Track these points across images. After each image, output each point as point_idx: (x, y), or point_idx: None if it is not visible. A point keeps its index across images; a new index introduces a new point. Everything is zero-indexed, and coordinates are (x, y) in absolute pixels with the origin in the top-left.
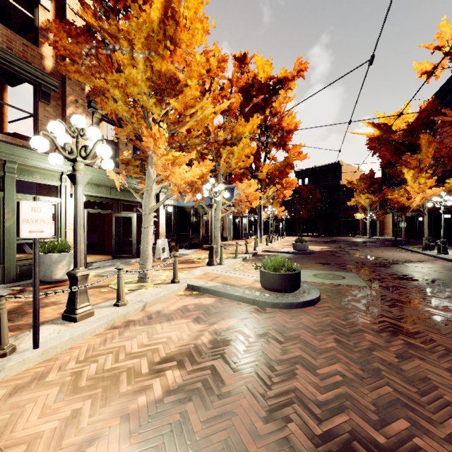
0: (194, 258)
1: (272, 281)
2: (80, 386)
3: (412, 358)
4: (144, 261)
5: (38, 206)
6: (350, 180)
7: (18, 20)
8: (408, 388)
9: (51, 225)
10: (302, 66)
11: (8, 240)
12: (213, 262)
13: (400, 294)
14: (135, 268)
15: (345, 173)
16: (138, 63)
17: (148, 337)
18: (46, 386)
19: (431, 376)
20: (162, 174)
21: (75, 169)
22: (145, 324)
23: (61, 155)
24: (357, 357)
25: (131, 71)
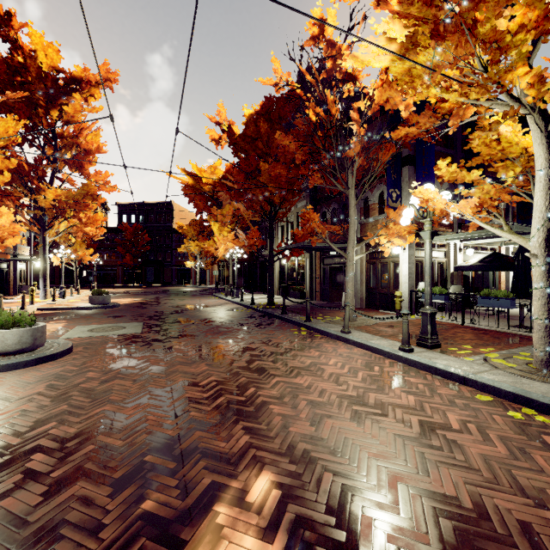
0: None
1: None
2: None
3: (115, 380)
4: None
5: None
6: (181, 224)
7: None
8: (85, 401)
9: None
10: (111, 75)
11: None
12: None
13: (164, 335)
14: None
15: (179, 216)
16: None
17: None
18: None
19: (116, 387)
20: None
21: None
22: None
23: None
24: (58, 392)
25: None
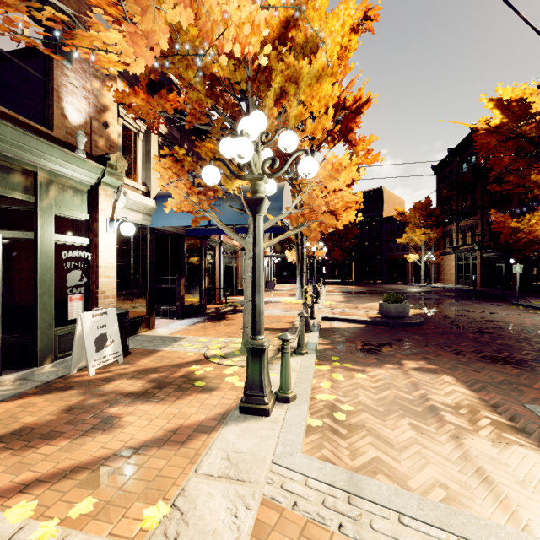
0: (192, 355)
1: None
2: None
3: None
4: None
5: None
6: (401, 210)
7: None
8: None
9: None
10: (370, 13)
11: None
12: (264, 401)
13: None
14: None
15: (388, 203)
16: None
17: None
18: None
19: None
20: None
21: None
22: None
23: None
24: None
25: None
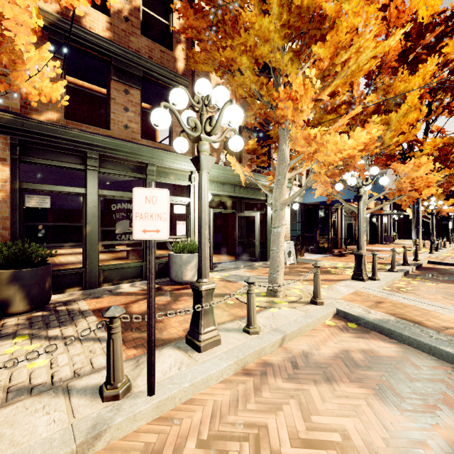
0: (327, 266)
1: None
2: None
3: None
4: (274, 270)
5: (153, 195)
6: None
7: (156, 30)
8: None
9: (168, 222)
10: None
11: None
12: (362, 275)
13: None
14: (260, 273)
15: None
16: (270, 7)
17: (303, 417)
18: None
19: None
20: (302, 152)
21: (199, 150)
22: (289, 378)
23: (185, 139)
24: None
25: (262, 23)
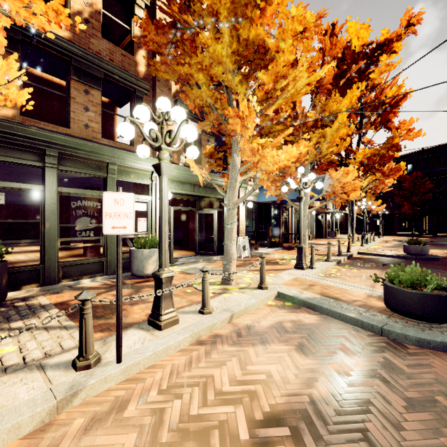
0: (277, 258)
1: (410, 303)
2: (161, 441)
3: None
4: (228, 261)
5: (121, 198)
6: None
7: (118, 34)
8: None
9: (133, 220)
10: (413, 20)
11: (110, 235)
12: (302, 265)
13: None
14: (217, 266)
15: None
16: (223, 37)
17: (241, 368)
18: (123, 427)
19: None
20: (249, 161)
21: (160, 158)
22: (234, 344)
23: (147, 146)
24: None
25: (216, 48)
